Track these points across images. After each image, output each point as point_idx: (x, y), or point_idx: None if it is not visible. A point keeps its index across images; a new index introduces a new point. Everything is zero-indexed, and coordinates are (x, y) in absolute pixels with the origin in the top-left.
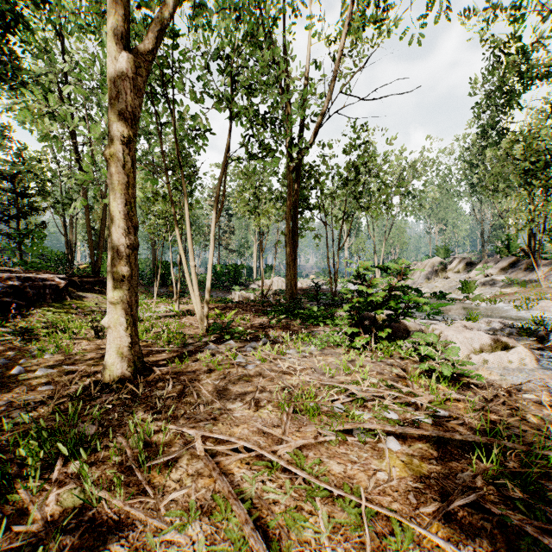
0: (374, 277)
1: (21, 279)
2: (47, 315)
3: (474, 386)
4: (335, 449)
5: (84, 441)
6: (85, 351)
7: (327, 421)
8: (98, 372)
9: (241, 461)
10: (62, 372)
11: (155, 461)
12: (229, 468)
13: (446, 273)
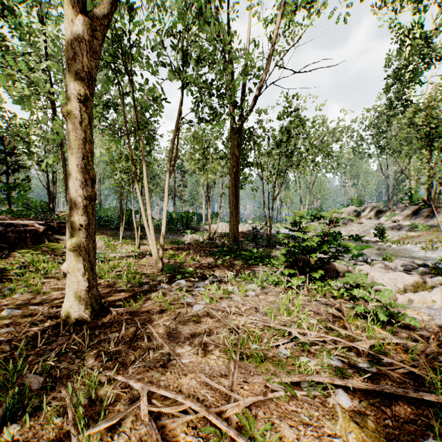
0: None
1: (4, 225)
2: (26, 256)
3: (406, 327)
4: (284, 406)
5: (24, 400)
6: (53, 290)
7: (274, 371)
8: (60, 312)
9: (188, 424)
10: (27, 312)
11: (95, 428)
12: (175, 434)
13: (360, 219)
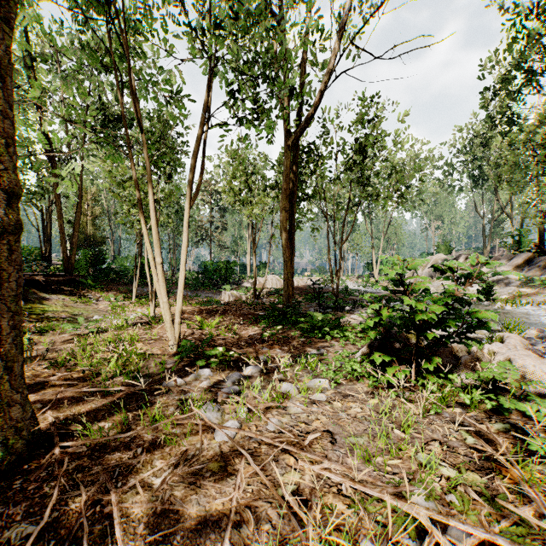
0: (371, 274)
1: None
2: None
3: None
4: None
5: None
6: None
7: None
8: None
9: None
10: None
11: None
12: None
13: None
